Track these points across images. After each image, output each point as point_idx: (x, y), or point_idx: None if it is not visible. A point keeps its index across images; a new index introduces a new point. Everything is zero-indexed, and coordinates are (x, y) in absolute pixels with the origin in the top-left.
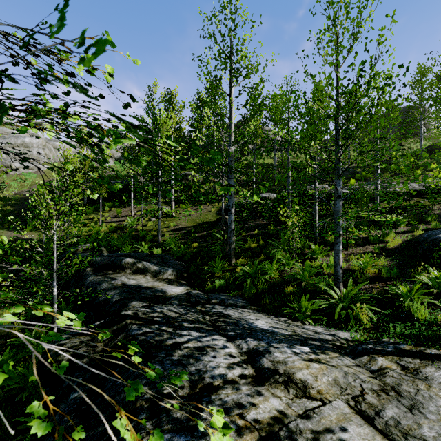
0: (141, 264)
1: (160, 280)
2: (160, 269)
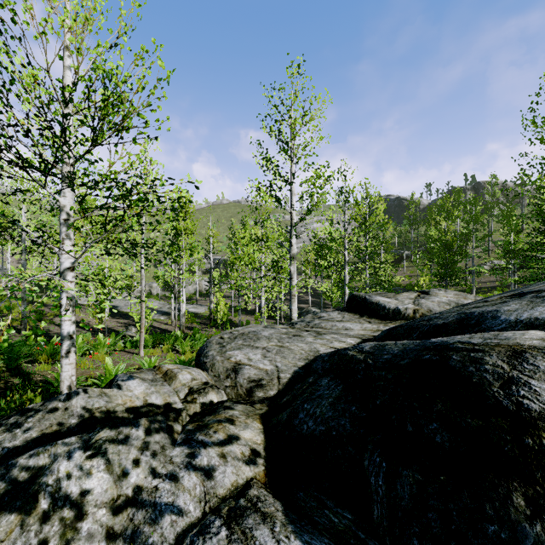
0: None
1: None
2: None
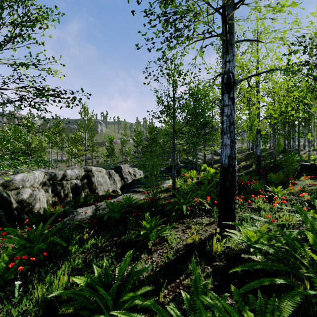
0: None
1: None
2: None
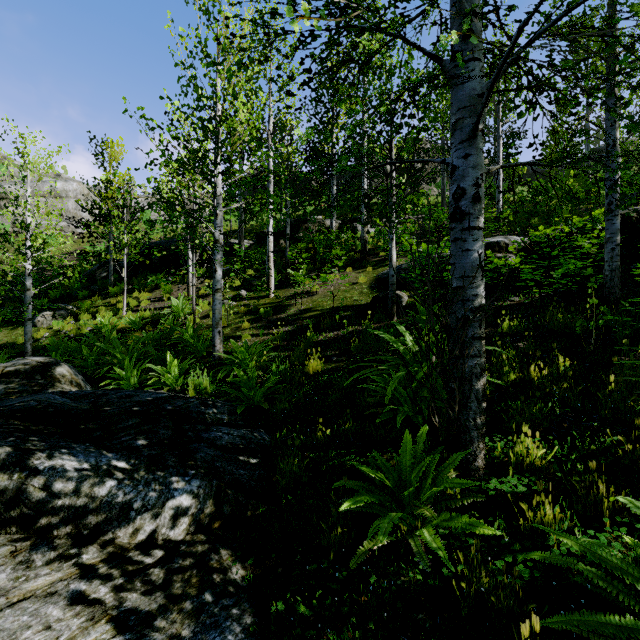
0: (21, 474)
1: (113, 561)
2: (129, 496)
